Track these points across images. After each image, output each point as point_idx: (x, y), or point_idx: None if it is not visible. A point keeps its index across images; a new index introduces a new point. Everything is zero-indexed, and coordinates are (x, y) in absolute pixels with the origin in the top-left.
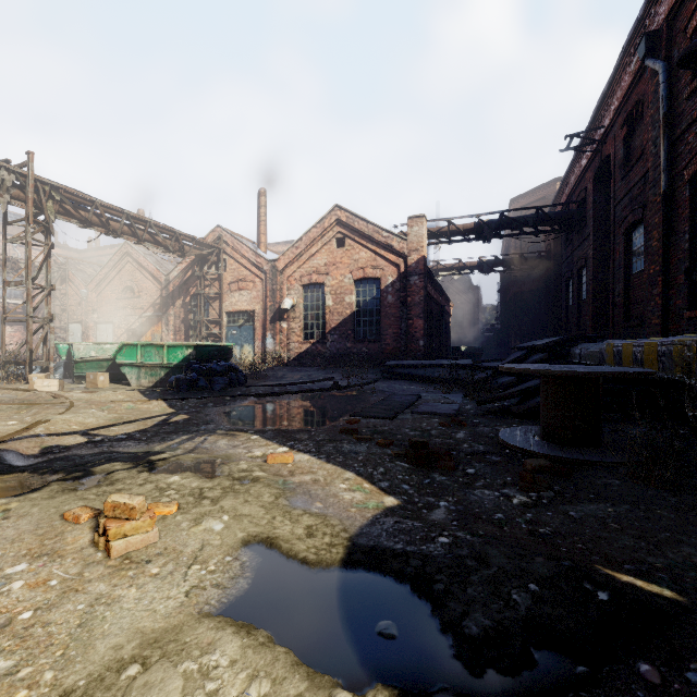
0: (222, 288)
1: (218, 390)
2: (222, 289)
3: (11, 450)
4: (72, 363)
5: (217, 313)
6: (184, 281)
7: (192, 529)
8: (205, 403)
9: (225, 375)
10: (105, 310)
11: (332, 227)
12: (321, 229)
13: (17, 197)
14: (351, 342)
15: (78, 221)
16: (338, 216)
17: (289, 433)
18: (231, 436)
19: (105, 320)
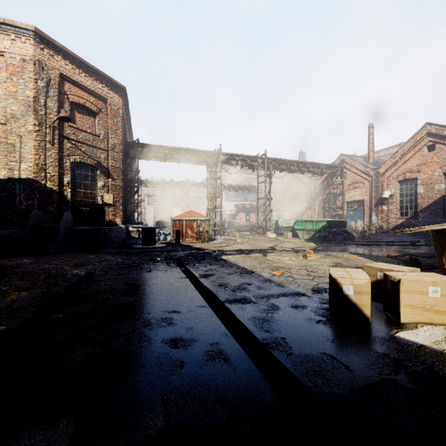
0: (344, 188)
1: (337, 241)
2: (344, 189)
3: (276, 248)
4: (278, 228)
5: (340, 202)
6: (322, 187)
7: (322, 260)
8: (330, 245)
9: (341, 234)
10: (286, 205)
11: (423, 138)
12: (413, 142)
13: (262, 167)
14: (440, 217)
15: (279, 170)
16: (428, 130)
17: (360, 253)
18: (337, 252)
19: (286, 209)
